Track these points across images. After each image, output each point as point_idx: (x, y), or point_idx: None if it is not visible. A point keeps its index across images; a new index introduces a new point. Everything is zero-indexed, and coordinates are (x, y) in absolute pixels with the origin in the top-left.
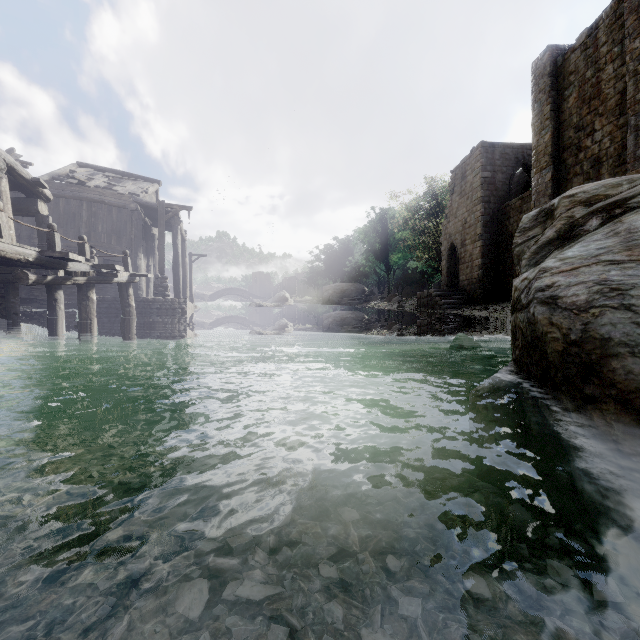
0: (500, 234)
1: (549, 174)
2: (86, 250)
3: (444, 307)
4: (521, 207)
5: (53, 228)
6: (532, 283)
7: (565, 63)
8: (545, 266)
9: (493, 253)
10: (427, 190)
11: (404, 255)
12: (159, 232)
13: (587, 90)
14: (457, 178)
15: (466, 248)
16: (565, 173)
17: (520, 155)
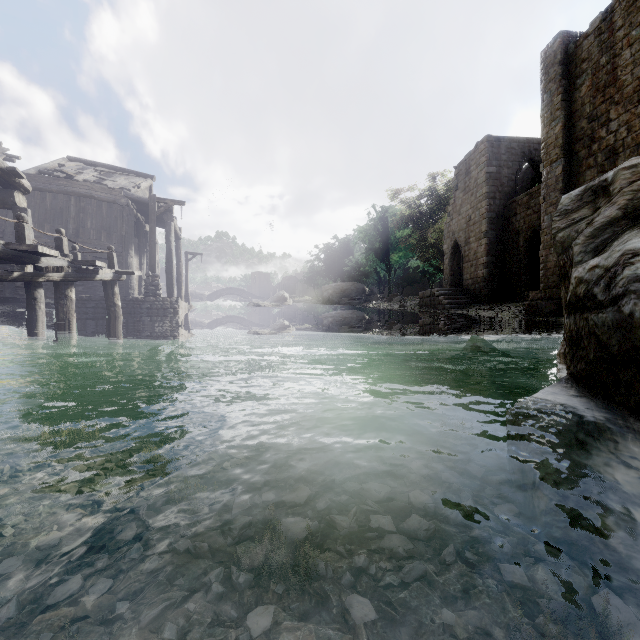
0: (506, 231)
1: (560, 167)
2: (64, 244)
3: (448, 307)
4: (528, 203)
5: (22, 219)
6: (617, 271)
7: (577, 50)
8: (632, 247)
9: (499, 251)
10: (429, 187)
11: (405, 254)
12: (150, 228)
13: (601, 77)
14: (461, 174)
15: (470, 246)
16: (577, 166)
17: (526, 149)
